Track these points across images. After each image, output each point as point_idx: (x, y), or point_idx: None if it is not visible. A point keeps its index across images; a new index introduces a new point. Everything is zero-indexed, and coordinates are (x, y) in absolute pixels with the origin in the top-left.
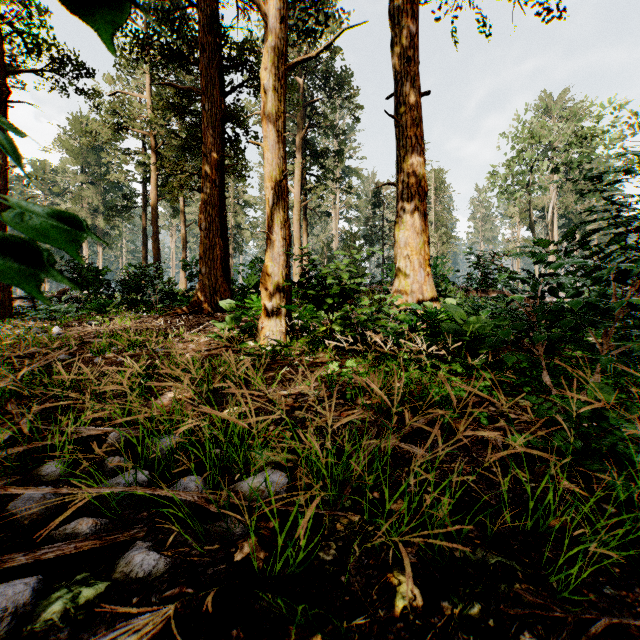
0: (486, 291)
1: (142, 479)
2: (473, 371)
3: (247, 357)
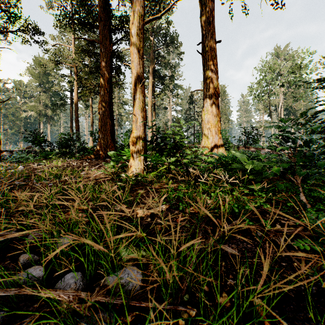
0: (248, 147)
1: (38, 275)
2: (254, 192)
3: (121, 183)
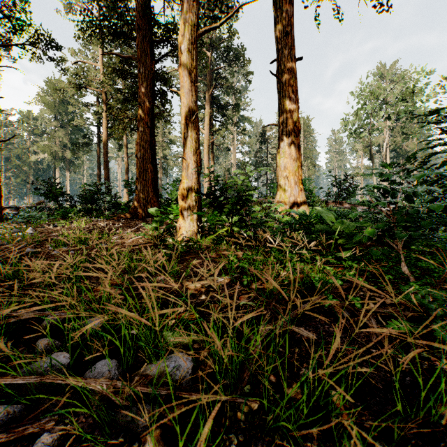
0: (340, 203)
1: (62, 363)
2: (342, 262)
3: (166, 251)
